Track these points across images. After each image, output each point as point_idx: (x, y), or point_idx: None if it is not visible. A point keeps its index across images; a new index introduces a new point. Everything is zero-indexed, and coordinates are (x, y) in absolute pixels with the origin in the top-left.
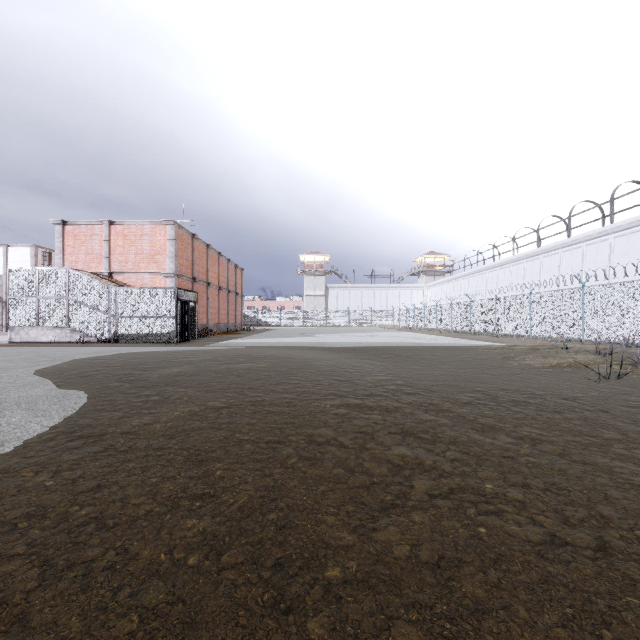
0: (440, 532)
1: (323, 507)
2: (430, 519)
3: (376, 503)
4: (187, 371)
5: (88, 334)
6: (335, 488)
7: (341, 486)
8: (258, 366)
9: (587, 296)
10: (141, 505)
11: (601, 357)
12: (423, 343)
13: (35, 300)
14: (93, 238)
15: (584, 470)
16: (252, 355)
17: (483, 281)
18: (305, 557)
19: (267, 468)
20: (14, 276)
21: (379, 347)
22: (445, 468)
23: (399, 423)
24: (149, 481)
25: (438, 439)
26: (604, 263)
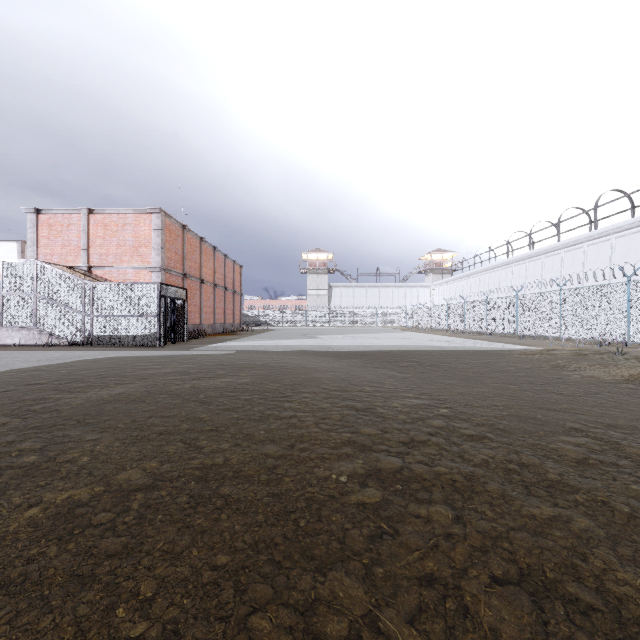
0: None
1: None
2: None
3: None
4: (132, 393)
5: (59, 336)
6: None
7: None
8: (240, 383)
9: (634, 292)
10: None
11: None
12: (444, 346)
13: None
14: (70, 228)
15: None
16: (238, 364)
17: (496, 279)
18: None
19: None
20: None
21: (393, 351)
22: None
23: (497, 535)
24: None
25: (623, 610)
26: (637, 257)
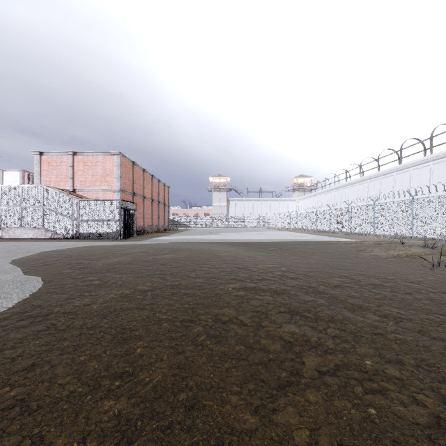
0: (334, 413)
1: (227, 385)
2: (323, 398)
3: (274, 380)
4: (124, 261)
5: (57, 233)
6: (237, 365)
7: (242, 363)
8: (178, 257)
9: (416, 205)
10: (66, 385)
11: (429, 250)
12: (298, 239)
13: (19, 208)
14: (62, 164)
15: (444, 346)
16: (174, 248)
17: (338, 195)
18: (211, 445)
19: (180, 345)
20: (4, 191)
21: (266, 242)
22: (328, 345)
23: (286, 303)
24: (78, 359)
25: (319, 317)
26: (426, 182)
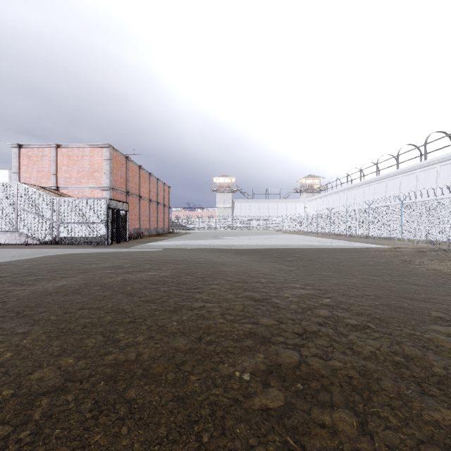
0: None
1: None
2: None
3: None
4: (73, 286)
5: (33, 237)
6: None
7: None
8: (161, 276)
9: None
10: None
11: None
12: (317, 245)
13: None
14: (43, 158)
15: None
16: (162, 260)
17: (352, 196)
18: None
19: None
20: None
21: (280, 249)
22: None
23: None
24: None
25: None
26: None
